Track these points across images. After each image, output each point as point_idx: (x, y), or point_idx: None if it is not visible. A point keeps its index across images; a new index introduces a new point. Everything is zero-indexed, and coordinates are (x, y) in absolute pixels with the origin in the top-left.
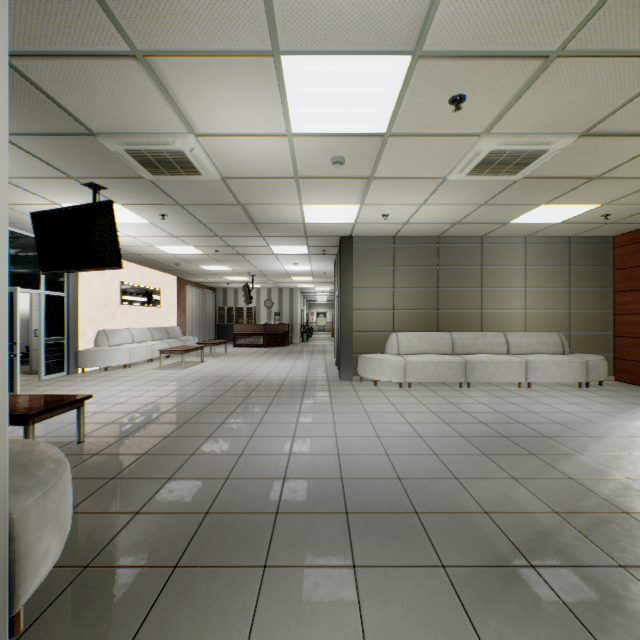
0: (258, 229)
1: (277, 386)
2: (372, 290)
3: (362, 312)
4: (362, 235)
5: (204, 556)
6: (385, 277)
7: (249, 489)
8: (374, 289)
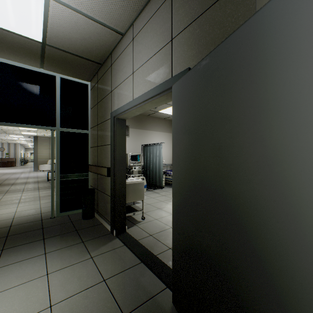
0: (6, 133)
1: (13, 173)
2: (44, 149)
3: (41, 154)
4: (41, 136)
5: (9, 179)
6: (47, 146)
7: (13, 178)
8: (44, 149)
